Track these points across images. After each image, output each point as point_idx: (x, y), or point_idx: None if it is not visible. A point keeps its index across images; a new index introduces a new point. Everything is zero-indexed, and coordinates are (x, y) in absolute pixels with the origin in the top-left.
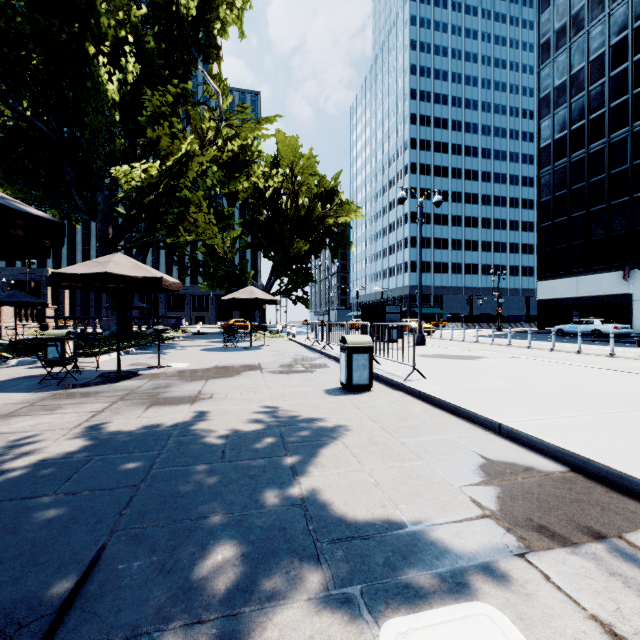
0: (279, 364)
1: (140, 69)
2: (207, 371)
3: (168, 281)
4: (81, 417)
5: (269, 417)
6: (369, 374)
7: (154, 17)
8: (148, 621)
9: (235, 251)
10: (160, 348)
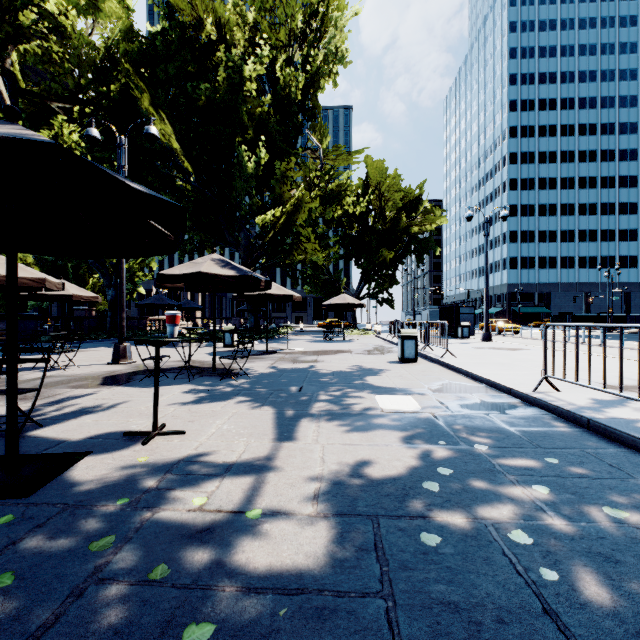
0: (363, 350)
1: (267, 144)
2: (317, 352)
3: (295, 296)
4: (267, 364)
5: (353, 368)
6: (415, 352)
7: (276, 102)
8: (321, 391)
9: (330, 261)
10: (280, 340)
